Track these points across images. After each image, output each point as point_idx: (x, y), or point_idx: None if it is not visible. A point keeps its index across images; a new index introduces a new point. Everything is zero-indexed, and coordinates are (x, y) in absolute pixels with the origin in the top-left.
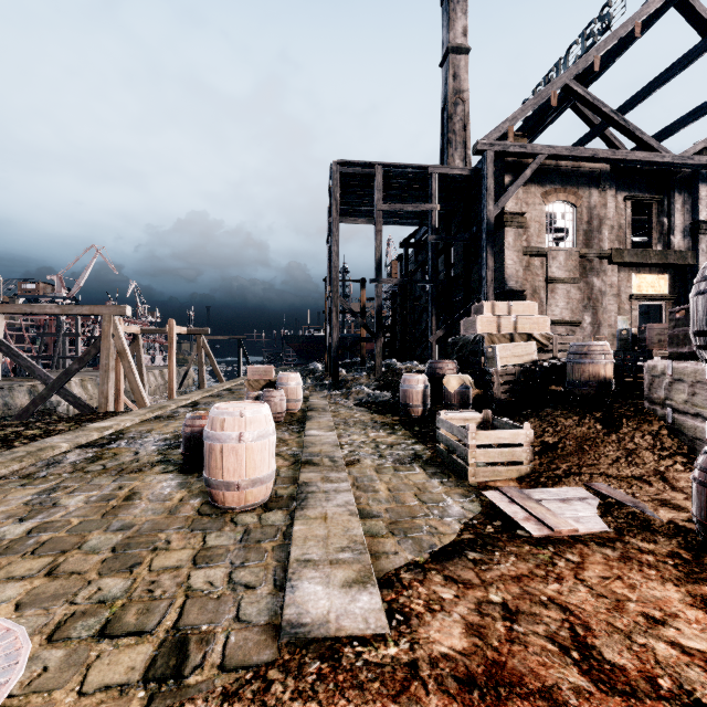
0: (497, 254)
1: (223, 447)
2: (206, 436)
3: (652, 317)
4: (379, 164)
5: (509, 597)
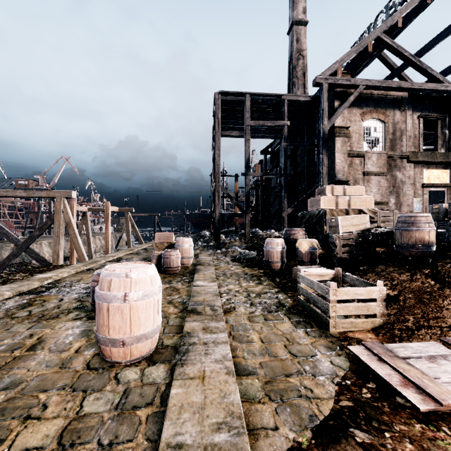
0: (329, 156)
1: (109, 307)
2: (95, 295)
3: (431, 200)
4: (247, 93)
5: None
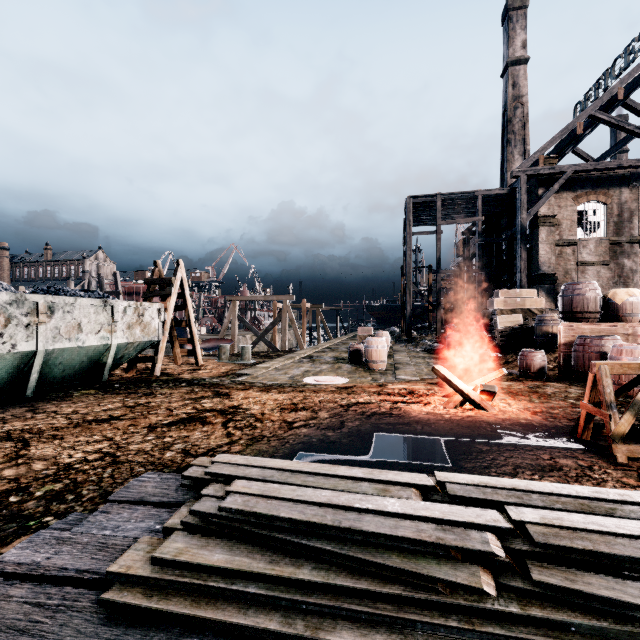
0: (533, 246)
1: (372, 350)
2: (366, 347)
3: None
4: (439, 194)
5: None
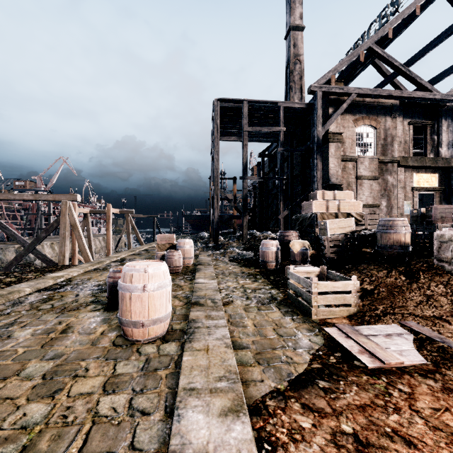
0: (324, 160)
1: (131, 295)
2: (119, 287)
3: (424, 202)
4: (245, 100)
5: (358, 427)
